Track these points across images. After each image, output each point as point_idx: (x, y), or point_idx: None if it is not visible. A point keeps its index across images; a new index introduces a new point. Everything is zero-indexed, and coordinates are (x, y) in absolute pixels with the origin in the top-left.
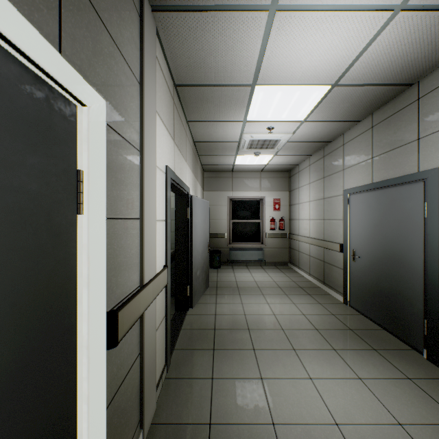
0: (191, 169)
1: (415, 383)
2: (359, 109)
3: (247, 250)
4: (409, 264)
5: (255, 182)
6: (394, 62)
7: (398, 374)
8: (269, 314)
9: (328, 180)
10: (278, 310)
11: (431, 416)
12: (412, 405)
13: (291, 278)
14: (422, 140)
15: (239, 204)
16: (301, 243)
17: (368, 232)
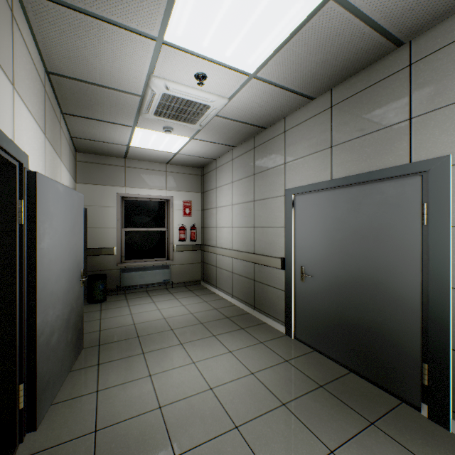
0: (36, 120)
1: None
2: (326, 74)
3: (149, 270)
4: (397, 287)
5: (159, 177)
6: None
7: None
8: (203, 391)
9: (261, 178)
10: (213, 375)
11: None
12: None
13: (212, 304)
14: (418, 119)
15: (135, 206)
16: (220, 257)
17: (326, 244)
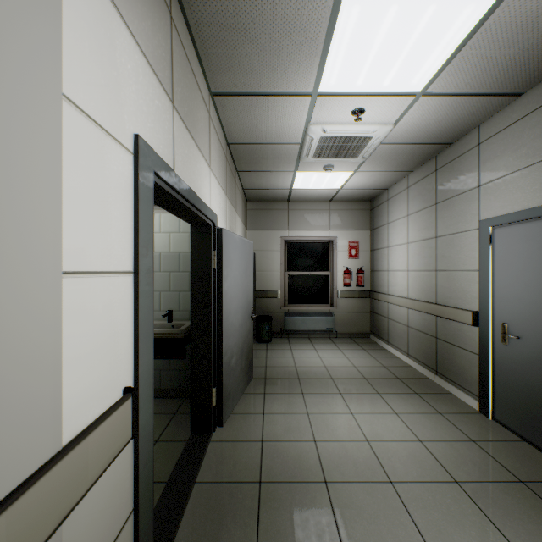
0: (221, 186)
1: None
2: (534, 61)
3: (311, 316)
4: None
5: (322, 217)
6: None
7: None
8: (358, 440)
9: (445, 207)
10: (372, 429)
11: None
12: None
13: (380, 361)
14: None
15: (297, 249)
16: (392, 307)
17: None
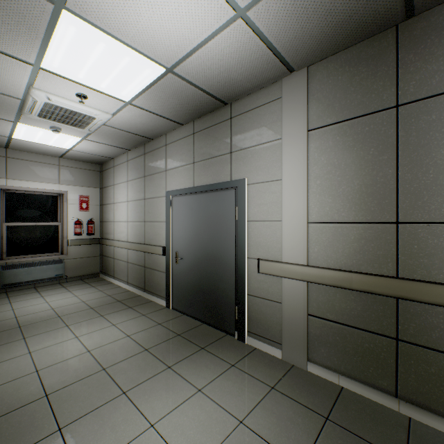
0: None
1: (238, 367)
2: (185, 111)
3: (38, 265)
4: (225, 260)
5: (51, 171)
6: (222, 73)
7: (226, 365)
8: (81, 353)
9: (150, 180)
10: (94, 342)
11: (256, 394)
12: (243, 393)
13: (106, 292)
14: (234, 154)
15: (20, 199)
16: (117, 249)
17: (191, 234)
